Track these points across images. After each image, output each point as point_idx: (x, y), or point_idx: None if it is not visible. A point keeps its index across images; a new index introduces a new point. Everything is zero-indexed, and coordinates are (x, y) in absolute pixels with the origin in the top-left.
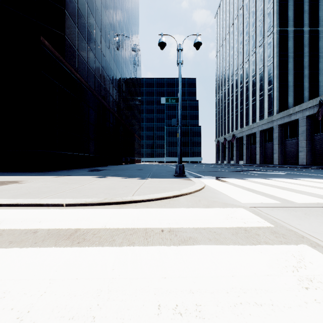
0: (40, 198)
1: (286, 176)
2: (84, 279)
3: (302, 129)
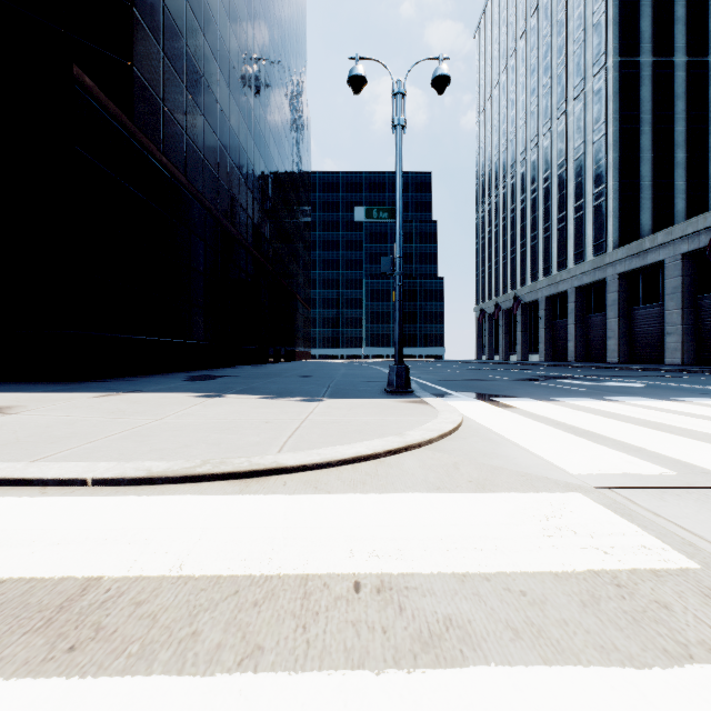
0: (35, 457)
1: (651, 393)
2: None
3: (672, 284)
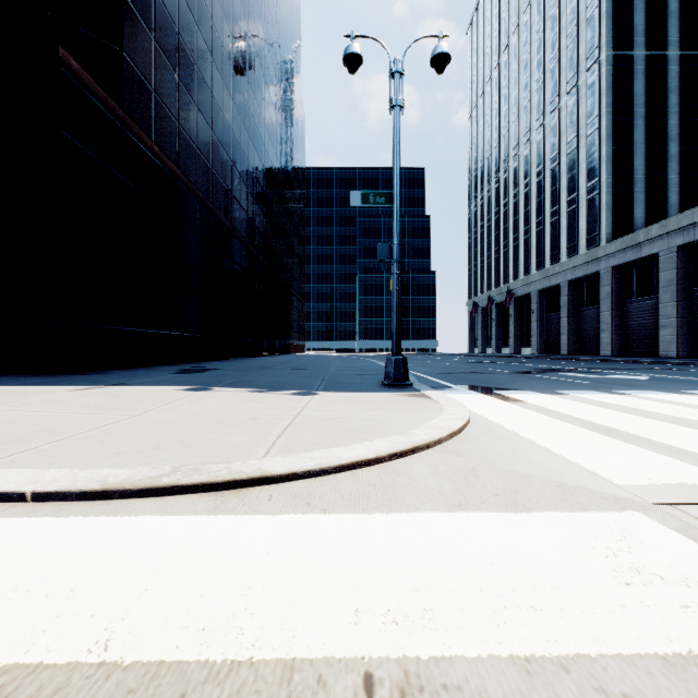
0: None
1: (659, 386)
2: None
3: (666, 276)
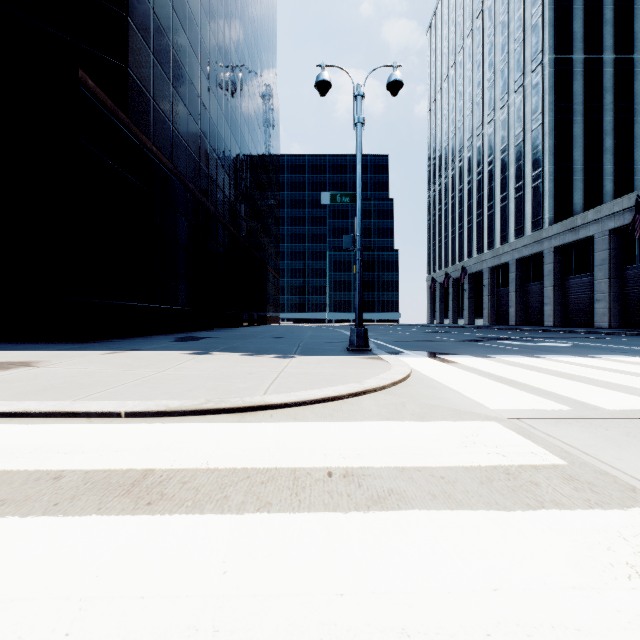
0: (74, 398)
1: (574, 352)
2: (159, 599)
3: (600, 256)
